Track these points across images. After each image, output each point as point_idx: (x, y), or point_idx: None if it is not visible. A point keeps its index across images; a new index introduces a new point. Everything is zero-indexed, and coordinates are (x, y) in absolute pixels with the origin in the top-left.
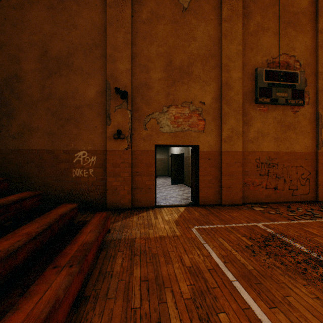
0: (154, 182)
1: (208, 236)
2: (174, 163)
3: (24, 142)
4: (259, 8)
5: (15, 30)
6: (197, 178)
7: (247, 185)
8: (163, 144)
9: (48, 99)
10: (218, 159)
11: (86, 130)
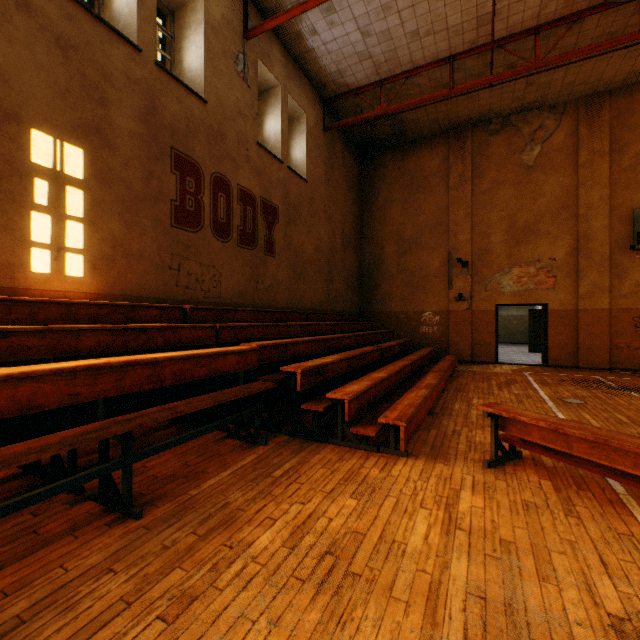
0: (494, 340)
1: (534, 375)
2: (533, 323)
3: (386, 306)
4: (638, 135)
5: (380, 225)
6: (545, 337)
7: (617, 348)
8: (504, 304)
9: (402, 273)
10: (573, 317)
11: (430, 295)
